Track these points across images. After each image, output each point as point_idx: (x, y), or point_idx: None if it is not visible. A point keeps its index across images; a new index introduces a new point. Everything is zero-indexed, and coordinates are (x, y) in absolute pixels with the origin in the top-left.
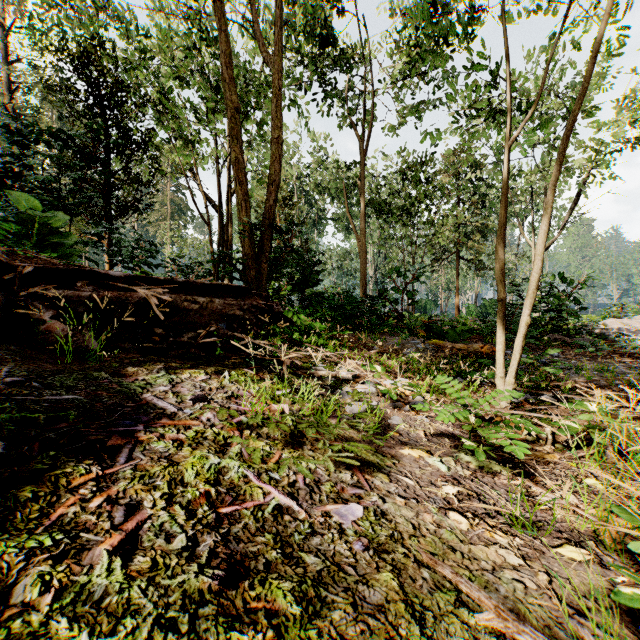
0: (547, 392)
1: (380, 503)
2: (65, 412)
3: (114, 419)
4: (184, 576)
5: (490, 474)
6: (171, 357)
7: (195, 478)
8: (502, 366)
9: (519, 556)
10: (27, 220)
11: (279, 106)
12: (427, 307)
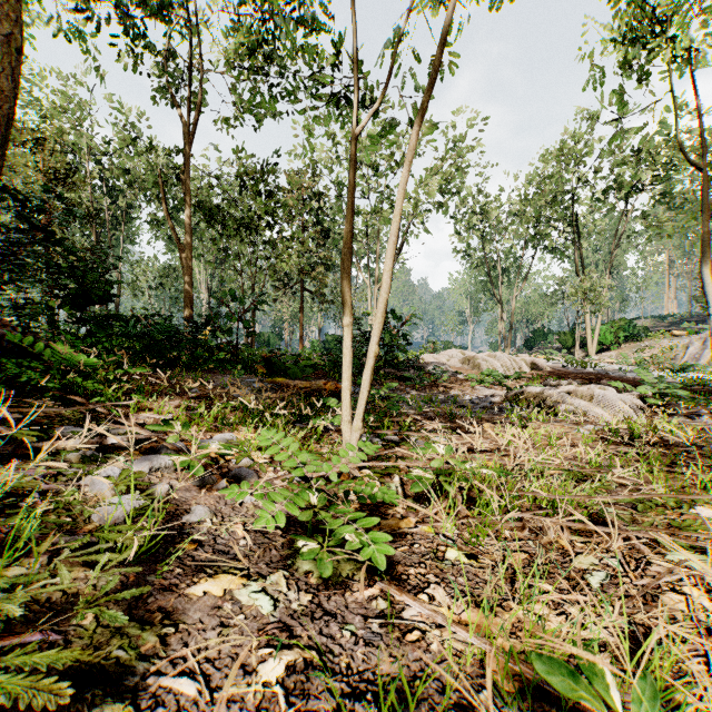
0: (391, 431)
1: None
2: None
3: None
4: None
5: (339, 587)
6: None
7: None
8: (349, 407)
9: None
10: None
11: None
12: (271, 341)
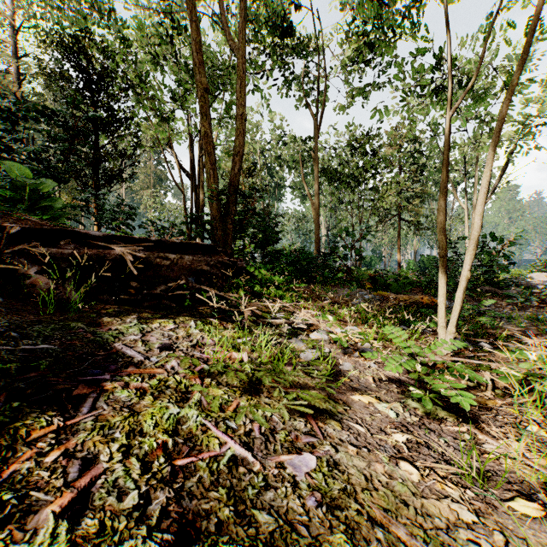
0: (484, 340)
1: (333, 452)
2: (37, 362)
3: (83, 368)
4: (131, 541)
5: (436, 420)
6: (145, 307)
7: (154, 429)
8: (444, 316)
9: (472, 511)
10: (21, 187)
11: (243, 87)
12: (372, 262)
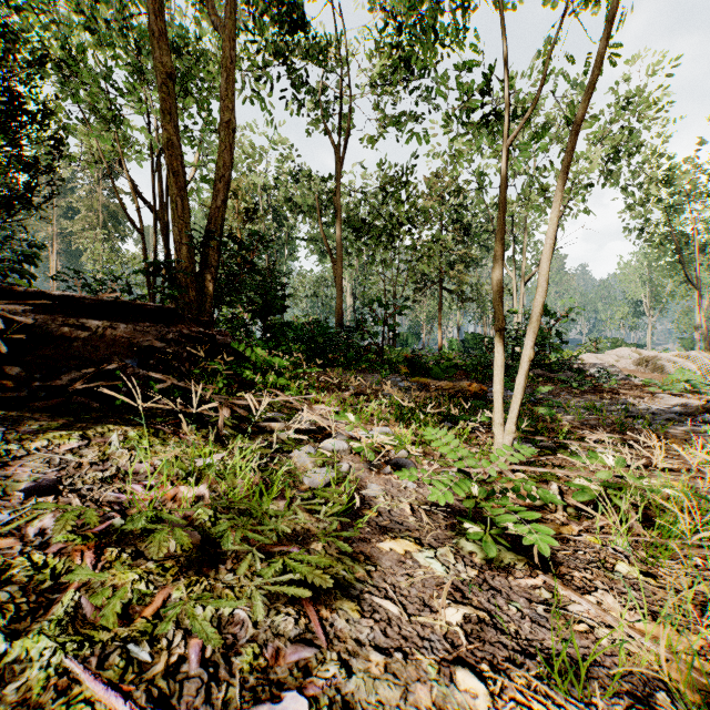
0: (545, 438)
1: (342, 678)
2: None
3: None
4: None
5: (502, 571)
6: (35, 411)
7: None
8: (501, 410)
9: None
10: None
11: (229, 81)
12: (409, 341)
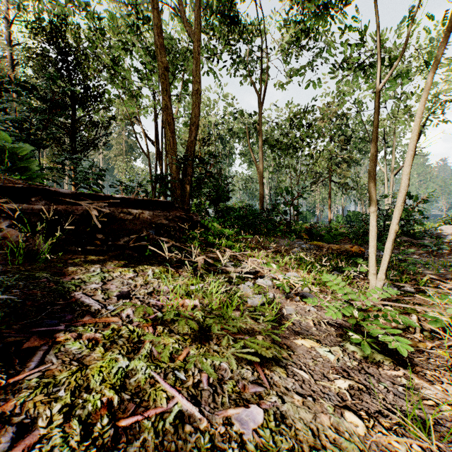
0: (408, 284)
1: (279, 404)
2: None
3: (40, 318)
4: None
5: (374, 364)
6: (109, 257)
7: (100, 384)
8: (374, 265)
9: None
10: (1, 150)
11: (198, 66)
12: (307, 217)
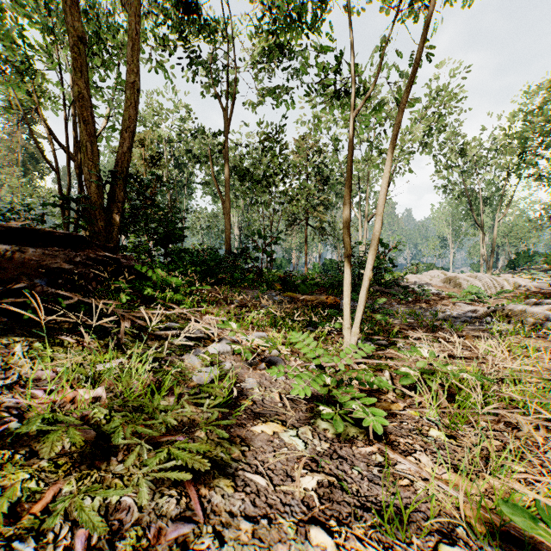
0: (381, 337)
1: (215, 548)
2: None
3: None
4: None
5: (348, 442)
6: None
7: None
8: (349, 317)
9: None
10: None
11: (134, 49)
12: (283, 265)
